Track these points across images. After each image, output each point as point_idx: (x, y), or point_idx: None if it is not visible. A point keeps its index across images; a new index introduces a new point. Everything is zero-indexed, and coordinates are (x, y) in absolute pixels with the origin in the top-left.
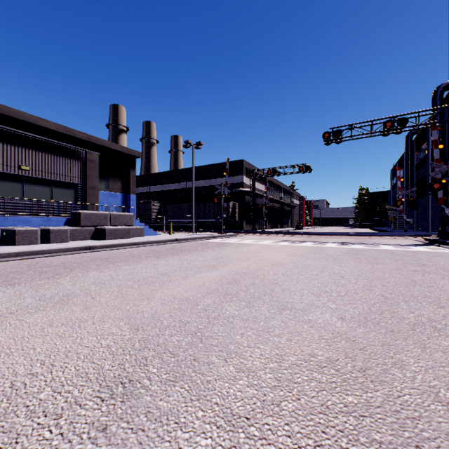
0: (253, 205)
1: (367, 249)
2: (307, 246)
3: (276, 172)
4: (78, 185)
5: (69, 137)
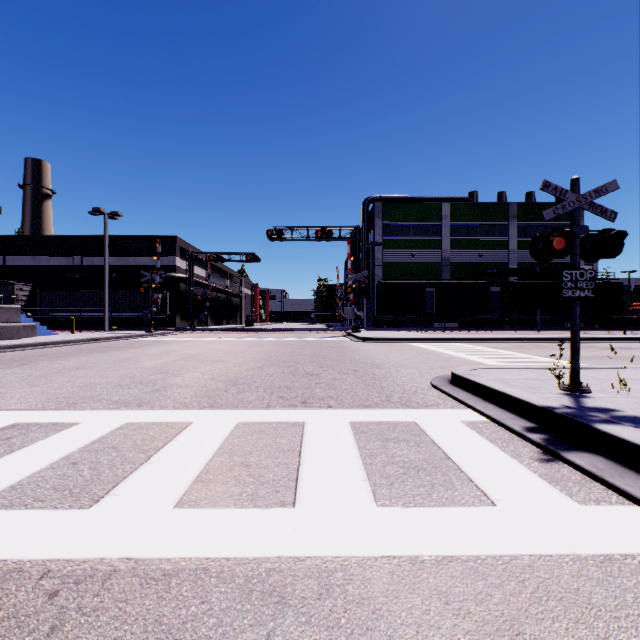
0: (191, 296)
1: (294, 340)
2: (248, 340)
3: (221, 258)
4: None
5: None
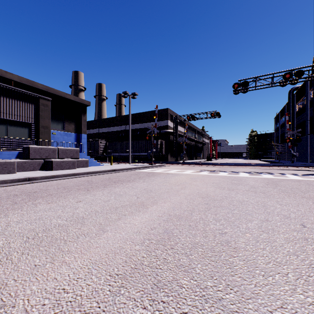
0: (176, 142)
1: (280, 179)
2: (225, 176)
3: (194, 117)
4: (32, 124)
5: (31, 88)
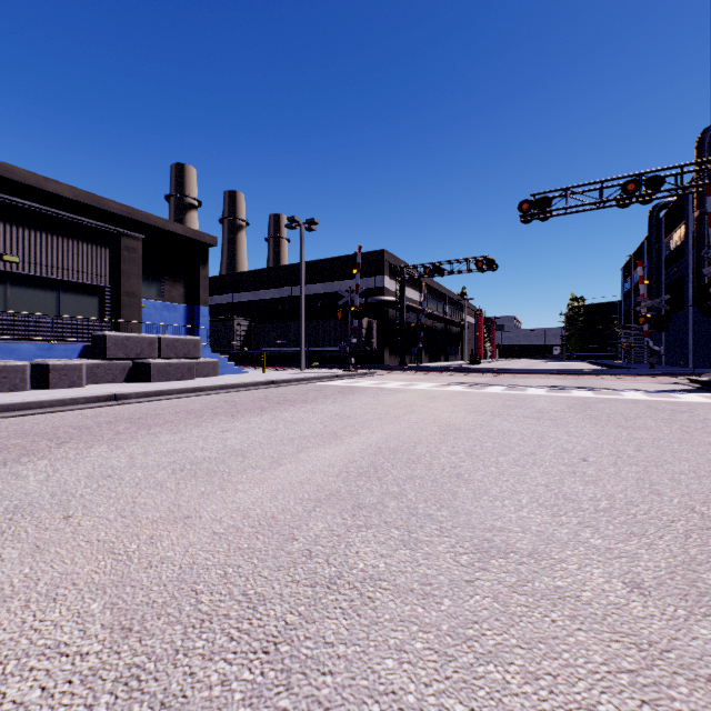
0: (401, 324)
1: (603, 399)
2: (496, 393)
3: (439, 269)
4: (105, 289)
5: (95, 211)
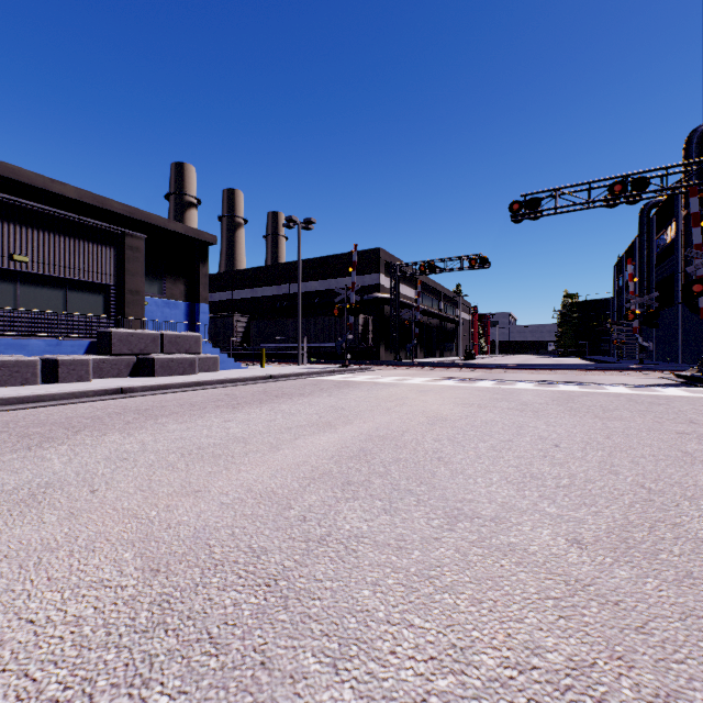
0: (396, 320)
1: (587, 392)
2: (486, 387)
3: (434, 267)
4: (110, 287)
5: (99, 211)
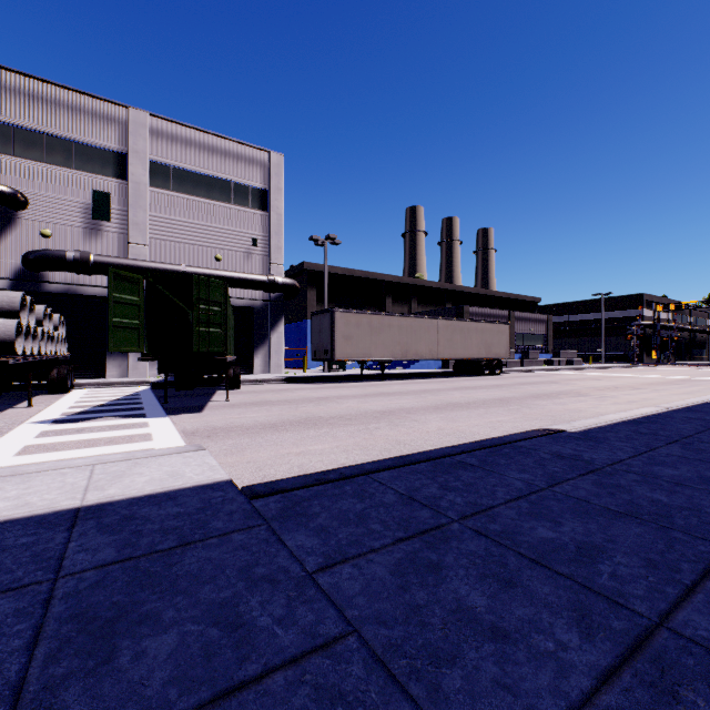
0: (657, 338)
1: None
2: None
3: (687, 307)
4: (544, 335)
5: (504, 298)
